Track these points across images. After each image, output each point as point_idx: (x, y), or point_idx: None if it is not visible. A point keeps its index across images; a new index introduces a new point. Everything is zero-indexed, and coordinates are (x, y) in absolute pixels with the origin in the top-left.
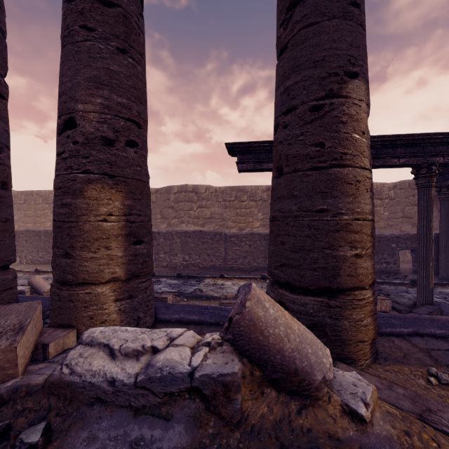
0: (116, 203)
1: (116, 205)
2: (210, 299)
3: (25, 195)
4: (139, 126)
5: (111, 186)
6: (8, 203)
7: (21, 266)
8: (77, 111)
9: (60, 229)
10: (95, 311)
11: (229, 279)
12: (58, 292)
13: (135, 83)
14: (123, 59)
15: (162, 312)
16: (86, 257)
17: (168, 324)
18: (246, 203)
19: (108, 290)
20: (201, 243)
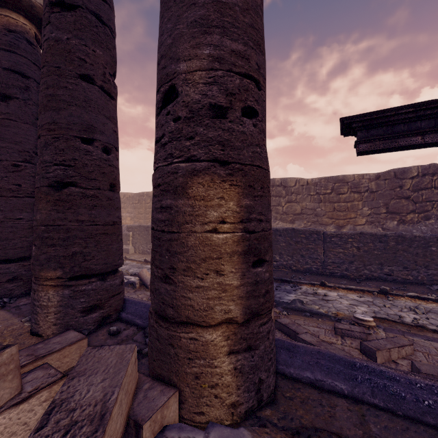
0: (229, 204)
1: (229, 206)
2: (316, 317)
3: (139, 196)
4: (258, 87)
5: (223, 178)
6: (116, 206)
7: (135, 255)
8: (179, 73)
9: (159, 241)
10: (202, 368)
11: (333, 289)
12: (156, 328)
13: (253, 20)
14: None
15: (283, 359)
16: (190, 285)
17: (296, 386)
18: (346, 196)
19: (219, 336)
20: (294, 242)
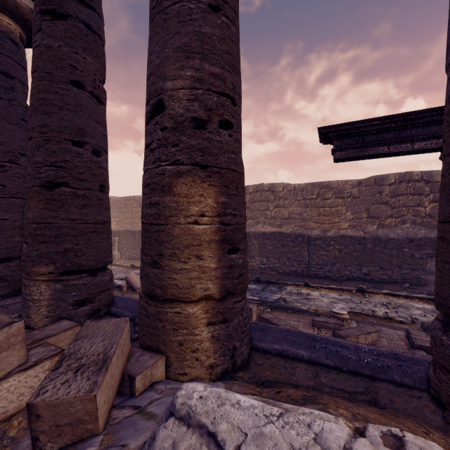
0: (208, 201)
1: (208, 203)
2: (297, 313)
3: (125, 200)
4: (234, 103)
5: (203, 179)
6: (106, 206)
7: (121, 261)
8: (165, 90)
9: (148, 232)
10: (185, 336)
11: (315, 289)
12: (146, 307)
13: (229, 47)
14: (215, 18)
15: (257, 337)
16: (175, 267)
17: (266, 356)
18: (331, 201)
19: (199, 310)
20: (281, 245)
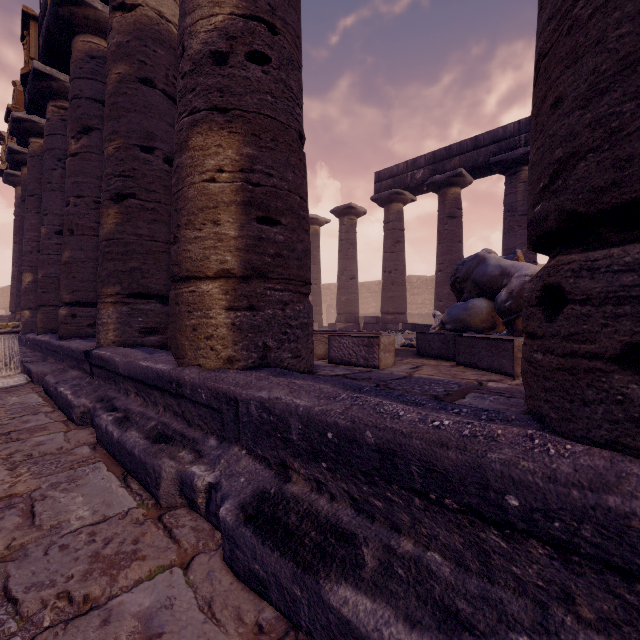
0: None
1: None
2: None
3: None
4: (535, 254)
5: None
6: None
7: None
8: None
9: None
10: None
11: None
12: None
13: None
14: None
15: None
16: None
17: None
18: None
19: None
20: None
